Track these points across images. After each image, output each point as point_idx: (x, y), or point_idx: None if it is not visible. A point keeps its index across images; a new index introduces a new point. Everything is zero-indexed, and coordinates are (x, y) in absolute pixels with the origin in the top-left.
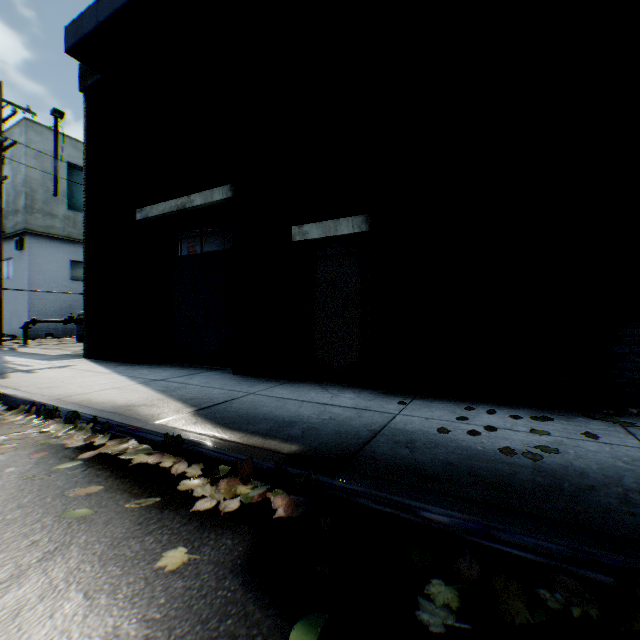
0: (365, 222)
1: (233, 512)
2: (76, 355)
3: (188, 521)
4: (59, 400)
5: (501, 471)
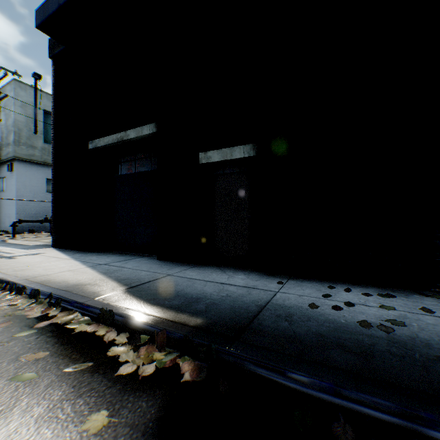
0: (253, 149)
1: (149, 376)
2: (47, 245)
3: (112, 384)
4: (27, 280)
5: (362, 342)
